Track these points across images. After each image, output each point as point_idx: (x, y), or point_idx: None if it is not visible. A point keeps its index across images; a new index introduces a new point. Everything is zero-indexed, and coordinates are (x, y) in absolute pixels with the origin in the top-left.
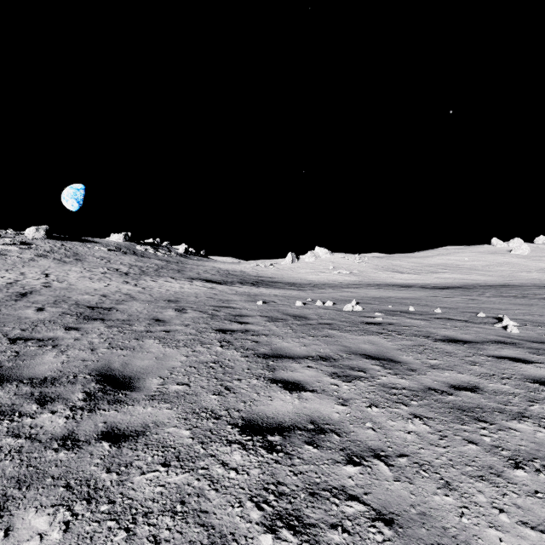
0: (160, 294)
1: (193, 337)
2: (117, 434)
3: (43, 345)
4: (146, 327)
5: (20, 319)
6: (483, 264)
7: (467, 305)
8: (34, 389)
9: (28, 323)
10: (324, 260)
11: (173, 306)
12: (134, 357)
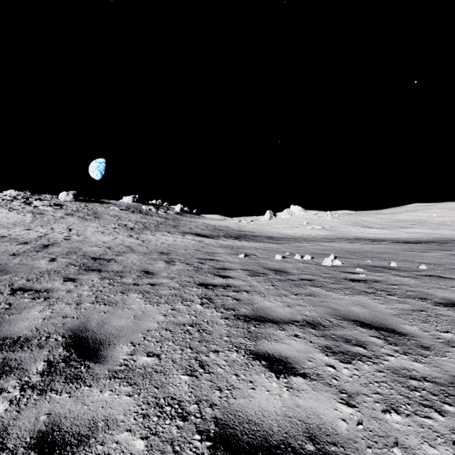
0: (155, 246)
1: (176, 292)
2: (54, 439)
3: (37, 297)
4: (135, 279)
5: (32, 269)
6: (452, 219)
7: (452, 261)
8: (0, 353)
9: (36, 273)
10: (299, 216)
11: (164, 258)
12: (114, 314)
